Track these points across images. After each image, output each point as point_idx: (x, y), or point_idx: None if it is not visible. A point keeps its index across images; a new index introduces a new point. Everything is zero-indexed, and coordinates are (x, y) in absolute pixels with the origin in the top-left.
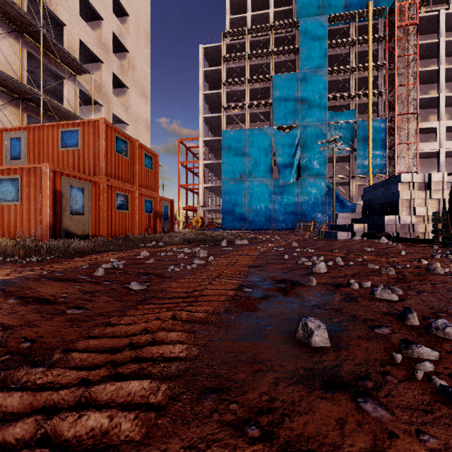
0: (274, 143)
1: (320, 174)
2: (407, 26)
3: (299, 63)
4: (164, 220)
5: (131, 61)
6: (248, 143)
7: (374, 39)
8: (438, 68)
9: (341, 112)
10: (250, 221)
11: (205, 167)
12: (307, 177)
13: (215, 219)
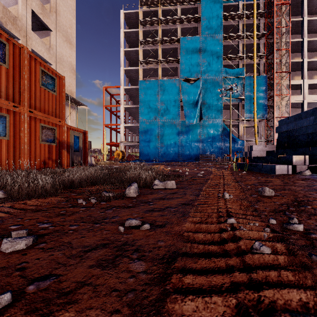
0: (181, 92)
1: (217, 117)
2: (283, 4)
3: (201, 29)
4: (73, 152)
5: (53, 5)
6: (161, 91)
7: (257, 14)
8: (303, 40)
9: (233, 69)
10: (162, 154)
11: (125, 111)
12: (207, 120)
13: (134, 153)
